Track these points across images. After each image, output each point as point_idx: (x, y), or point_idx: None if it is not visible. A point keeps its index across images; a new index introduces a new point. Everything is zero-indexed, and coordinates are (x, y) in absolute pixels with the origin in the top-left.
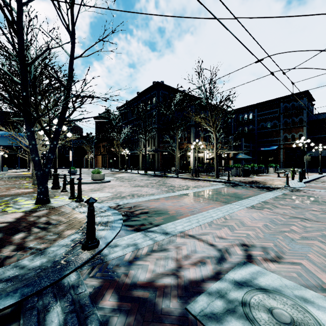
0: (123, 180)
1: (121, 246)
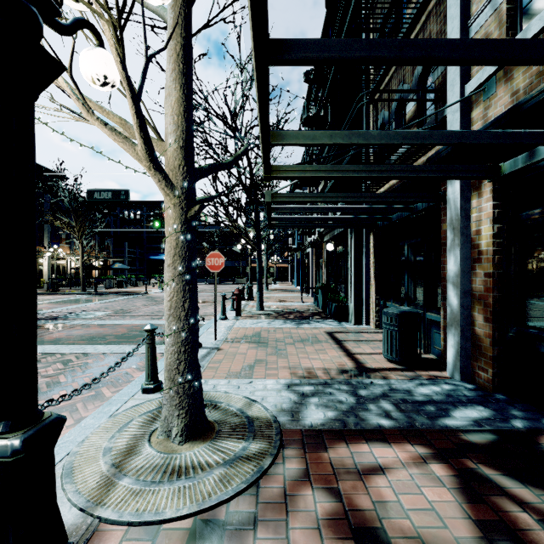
0: None
1: None
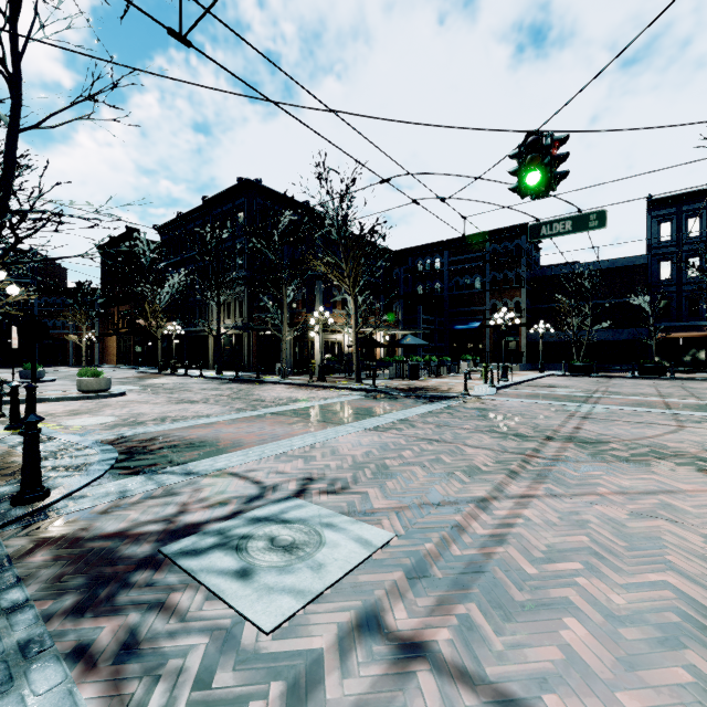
0: (159, 390)
1: (95, 496)
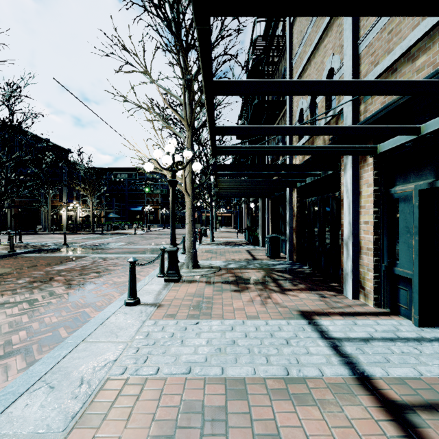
0: None
1: (74, 245)
